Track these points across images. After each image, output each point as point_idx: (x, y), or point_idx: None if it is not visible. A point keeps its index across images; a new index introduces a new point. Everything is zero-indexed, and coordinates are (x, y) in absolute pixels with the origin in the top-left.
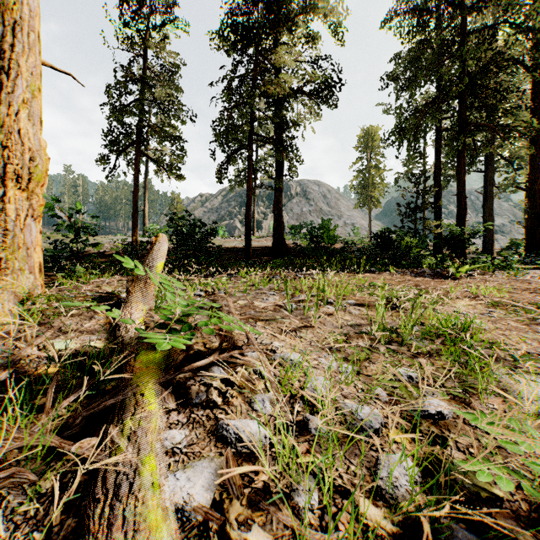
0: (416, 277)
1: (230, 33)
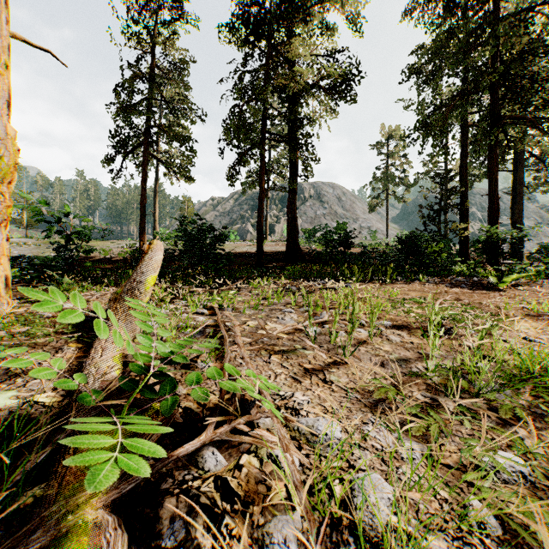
0: (452, 287)
1: (241, 25)
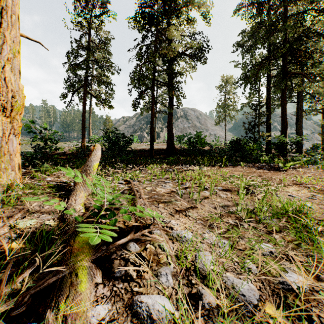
0: (258, 169)
1: (141, 18)
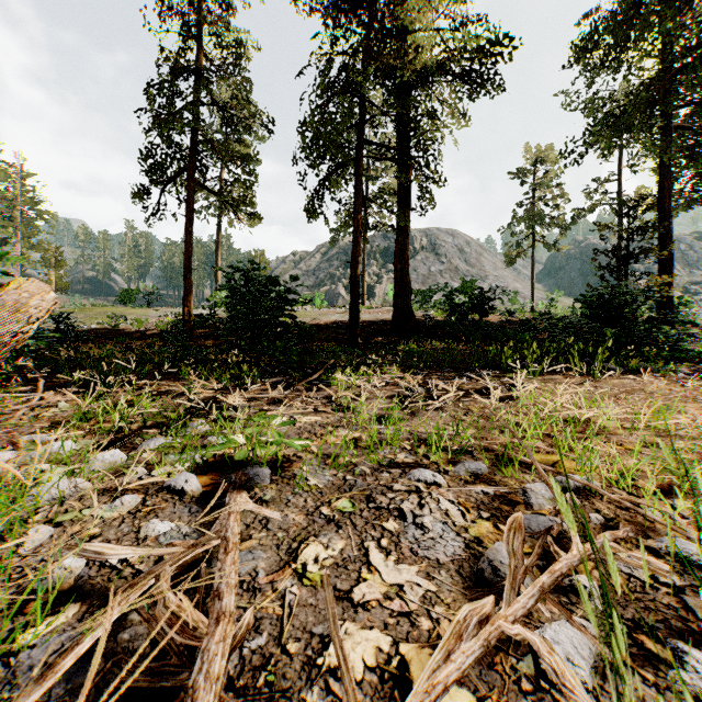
0: None
1: None
